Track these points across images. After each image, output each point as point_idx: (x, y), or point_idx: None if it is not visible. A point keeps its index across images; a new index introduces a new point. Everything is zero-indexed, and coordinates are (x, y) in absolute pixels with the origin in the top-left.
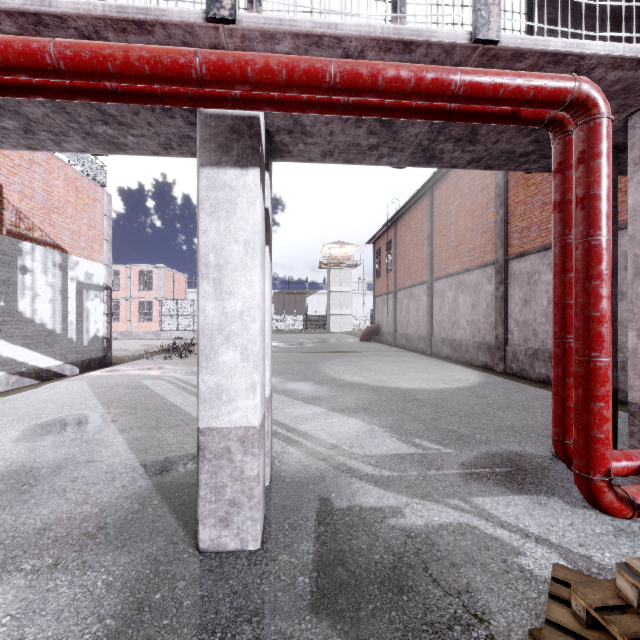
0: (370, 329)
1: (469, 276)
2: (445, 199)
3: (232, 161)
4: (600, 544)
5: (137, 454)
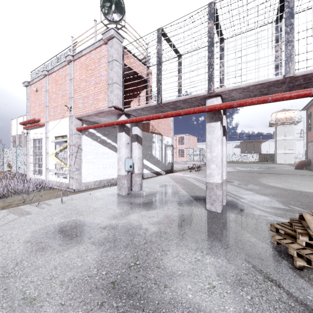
0: (302, 162)
1: None
2: None
3: (213, 121)
4: None
5: (188, 193)
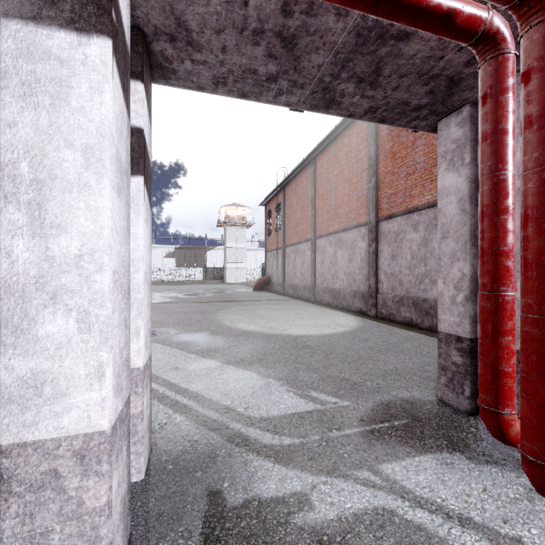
0: (262, 280)
1: (346, 234)
2: (326, 168)
3: (62, 18)
4: (521, 516)
5: None
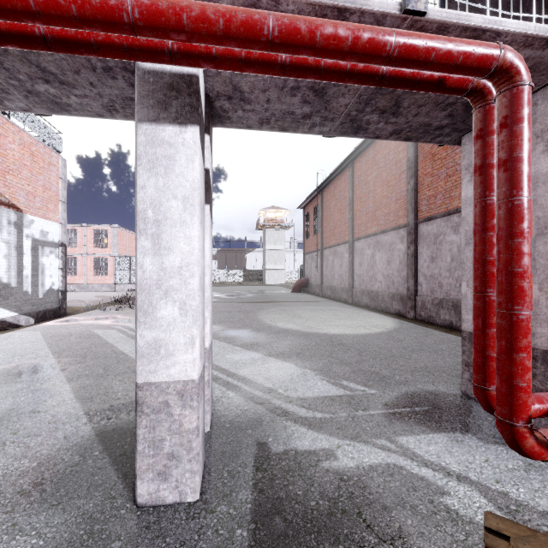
0: (300, 282)
1: (385, 237)
2: (364, 171)
3: (171, 118)
4: (514, 480)
5: (82, 403)
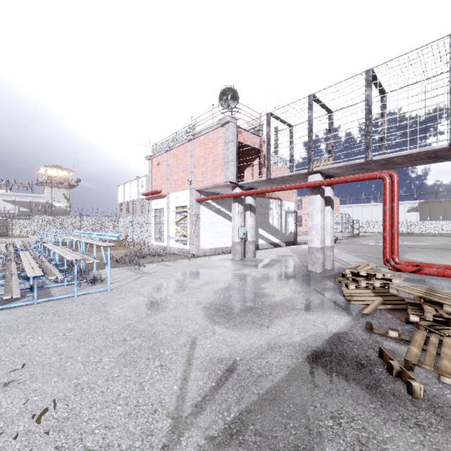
0: None
1: None
2: None
3: (314, 194)
4: None
5: (300, 261)
